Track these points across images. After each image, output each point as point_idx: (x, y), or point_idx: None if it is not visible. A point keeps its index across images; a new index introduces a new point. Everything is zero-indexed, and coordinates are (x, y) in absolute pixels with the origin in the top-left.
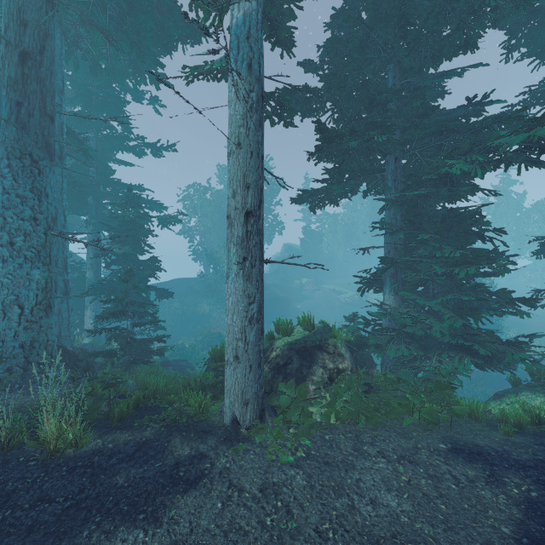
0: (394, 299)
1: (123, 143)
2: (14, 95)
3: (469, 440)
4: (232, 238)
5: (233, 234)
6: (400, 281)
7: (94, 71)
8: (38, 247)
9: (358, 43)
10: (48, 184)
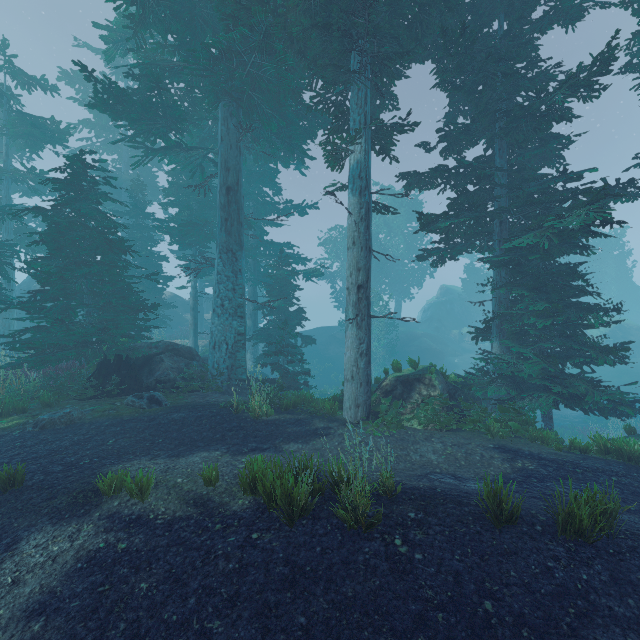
0: (499, 347)
1: (274, 207)
2: (224, 215)
3: (517, 447)
4: (350, 302)
5: (350, 300)
6: (505, 331)
7: (256, 160)
8: (236, 307)
9: (460, 131)
10: (240, 266)
